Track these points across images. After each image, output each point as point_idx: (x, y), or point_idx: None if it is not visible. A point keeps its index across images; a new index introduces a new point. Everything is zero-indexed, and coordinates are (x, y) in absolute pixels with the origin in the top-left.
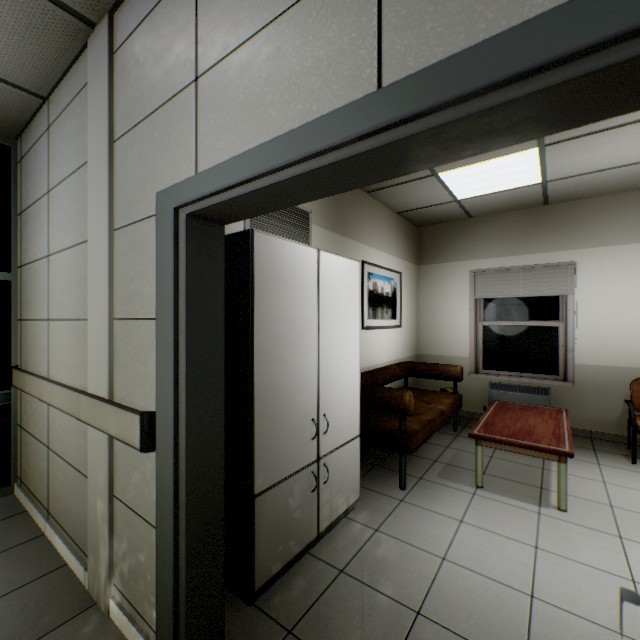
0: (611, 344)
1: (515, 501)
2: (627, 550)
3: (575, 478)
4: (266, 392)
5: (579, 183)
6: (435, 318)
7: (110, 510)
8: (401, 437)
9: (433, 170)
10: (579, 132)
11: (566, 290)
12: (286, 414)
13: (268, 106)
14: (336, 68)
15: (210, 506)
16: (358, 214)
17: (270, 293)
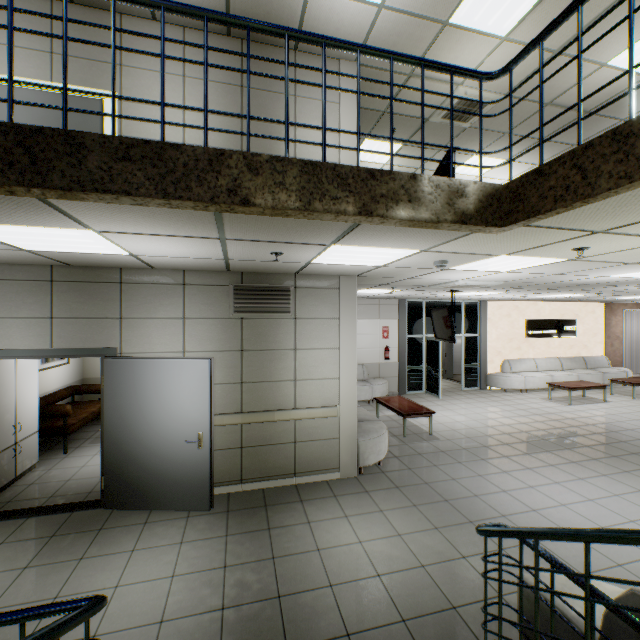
0: None
1: None
2: None
3: None
4: None
5: None
6: None
7: None
8: (65, 428)
9: None
10: None
11: None
12: (1, 425)
13: (16, 339)
14: (40, 338)
15: None
16: None
17: None
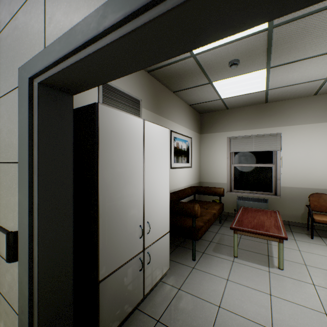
0: (299, 176)
1: (255, 265)
2: (319, 293)
3: (284, 249)
4: (108, 211)
5: (284, 91)
6: (209, 162)
7: None
8: (193, 231)
9: (210, 80)
10: (289, 60)
11: (276, 148)
12: (122, 224)
13: None
14: None
15: (60, 300)
16: (168, 104)
17: (111, 146)
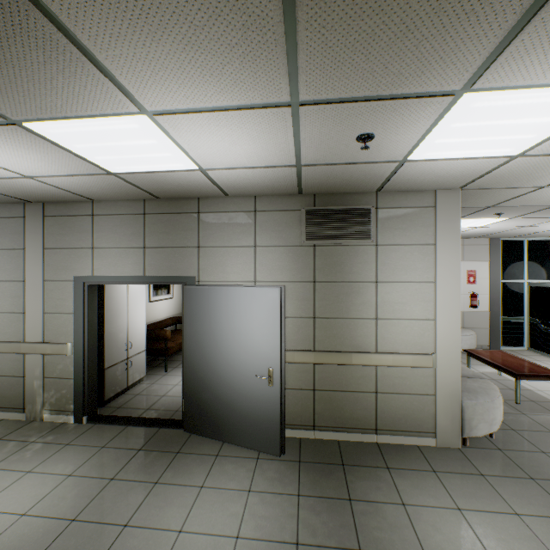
0: None
1: None
2: None
3: None
4: (109, 334)
5: None
6: None
7: (44, 382)
8: (166, 349)
9: None
10: None
11: None
12: (116, 341)
13: (119, 266)
14: (136, 266)
15: (94, 368)
16: None
17: (110, 300)
